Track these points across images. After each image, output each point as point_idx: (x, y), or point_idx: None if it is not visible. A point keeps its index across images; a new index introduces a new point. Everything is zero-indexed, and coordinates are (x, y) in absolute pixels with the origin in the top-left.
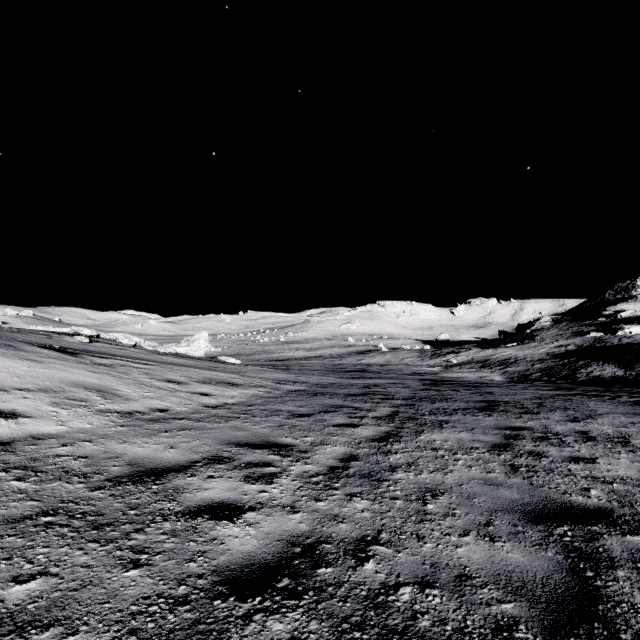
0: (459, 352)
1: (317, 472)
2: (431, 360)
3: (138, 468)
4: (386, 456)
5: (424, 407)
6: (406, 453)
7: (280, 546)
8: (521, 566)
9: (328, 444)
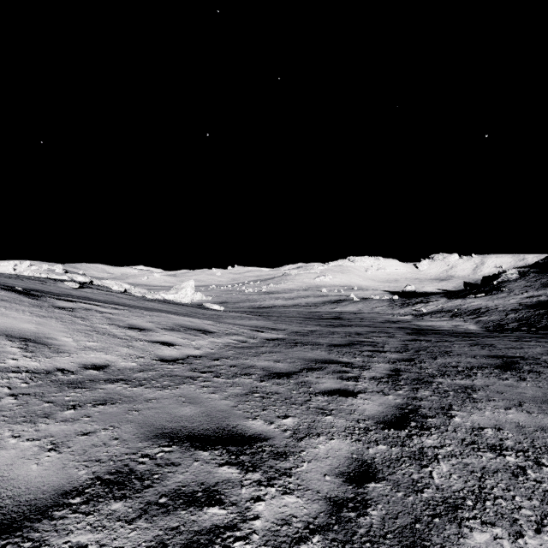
0: (428, 302)
1: (307, 522)
2: (401, 309)
3: None
4: (423, 467)
5: (427, 363)
6: (453, 459)
7: None
8: None
9: (320, 434)
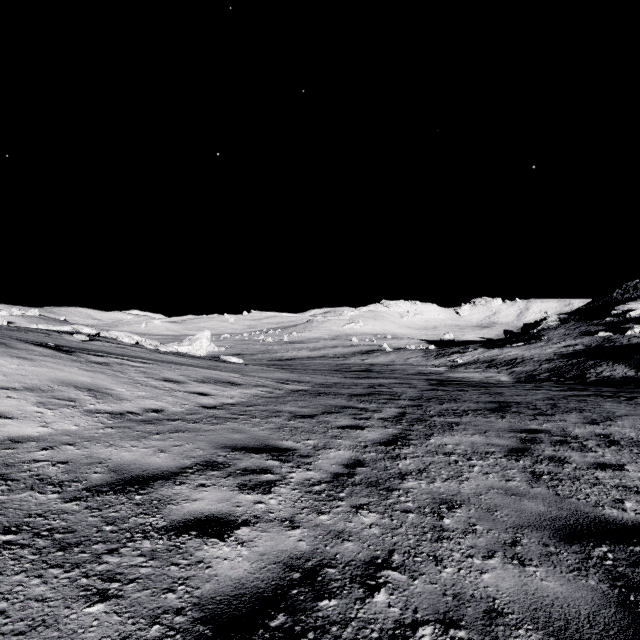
0: (464, 352)
1: (320, 480)
2: (436, 360)
3: (122, 475)
4: (395, 461)
5: (432, 408)
6: (416, 458)
7: (276, 571)
8: (560, 598)
9: (332, 448)
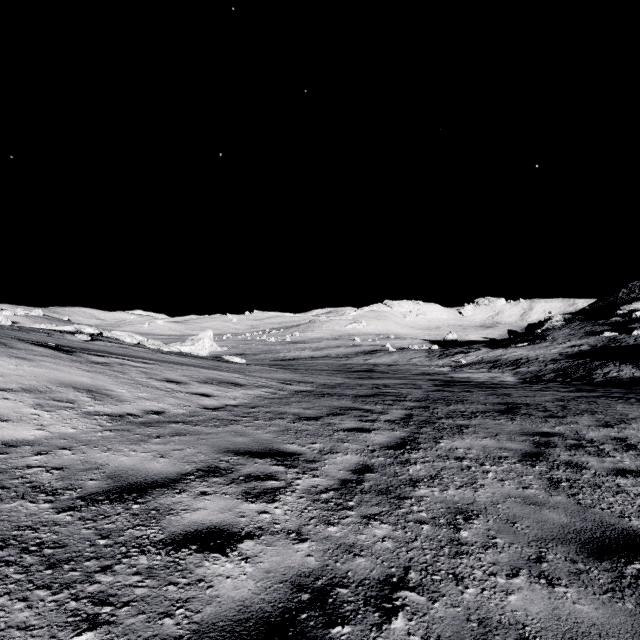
0: (468, 352)
1: (327, 487)
2: (439, 360)
3: (119, 482)
4: (404, 467)
5: (439, 410)
6: (427, 463)
7: (283, 591)
8: (597, 625)
9: (338, 452)
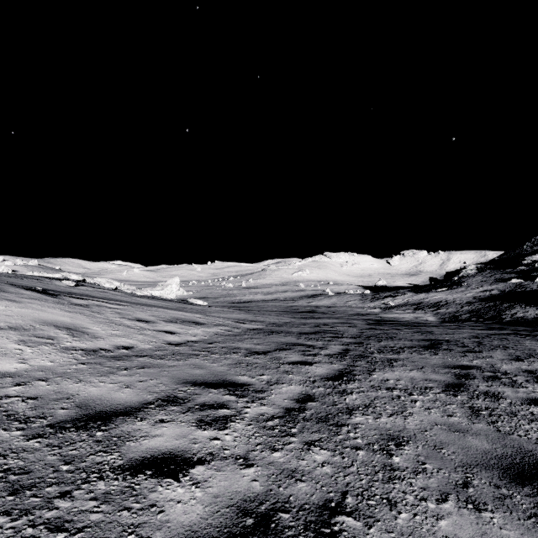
0: (396, 296)
1: (273, 415)
2: (371, 303)
3: (86, 411)
4: (342, 396)
5: (372, 345)
6: (361, 393)
7: (229, 515)
8: None
9: (284, 383)
